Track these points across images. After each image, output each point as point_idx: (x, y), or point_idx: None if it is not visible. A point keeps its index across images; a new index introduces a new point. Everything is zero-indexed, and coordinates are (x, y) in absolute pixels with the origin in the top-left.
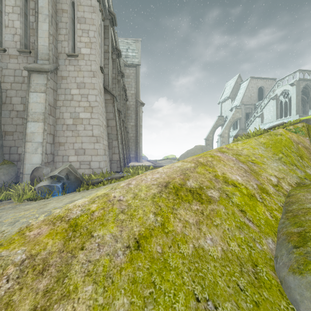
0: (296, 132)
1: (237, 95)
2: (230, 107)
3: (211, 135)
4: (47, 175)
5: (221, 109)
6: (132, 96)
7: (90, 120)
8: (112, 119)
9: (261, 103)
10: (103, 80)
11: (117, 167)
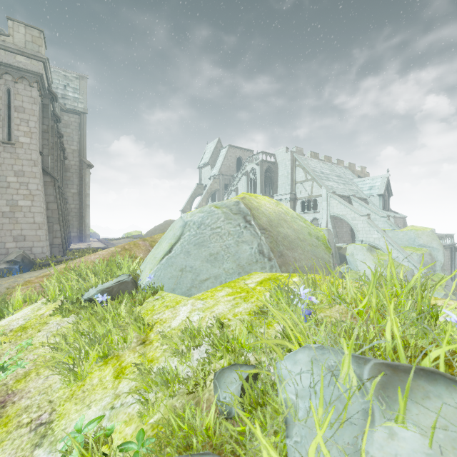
0: None
1: (217, 163)
2: (209, 175)
3: (189, 207)
4: (1, 260)
5: (201, 175)
6: (74, 153)
7: (31, 208)
8: (54, 202)
9: (236, 176)
10: (41, 161)
11: (60, 252)
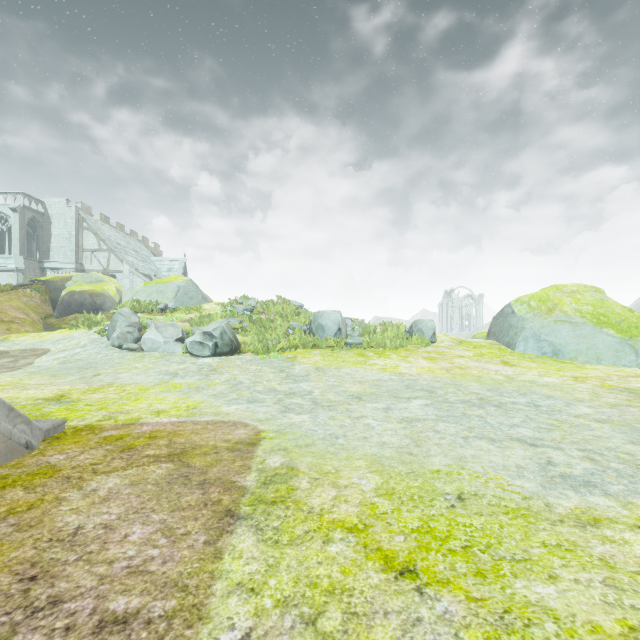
0: (40, 291)
1: None
2: None
3: None
4: None
5: None
6: None
7: None
8: None
9: None
10: None
11: None
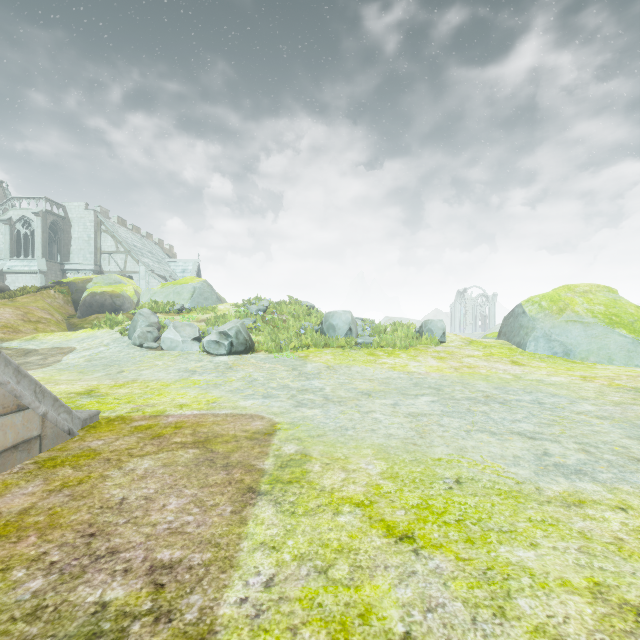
0: (63, 292)
1: None
2: None
3: None
4: None
5: None
6: None
7: None
8: None
9: None
10: None
11: None
